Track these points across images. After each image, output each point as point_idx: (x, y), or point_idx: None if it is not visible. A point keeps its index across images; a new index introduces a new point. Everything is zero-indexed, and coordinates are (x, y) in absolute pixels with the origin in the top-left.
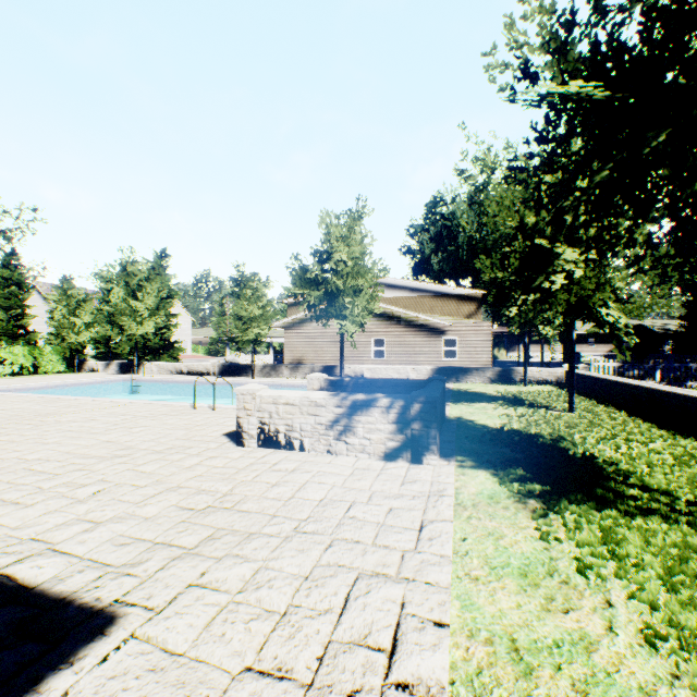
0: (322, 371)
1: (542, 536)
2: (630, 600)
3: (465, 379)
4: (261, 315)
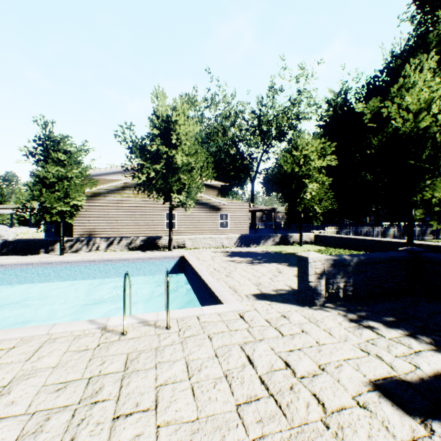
0: (145, 243)
1: None
2: None
3: (261, 243)
4: (77, 183)
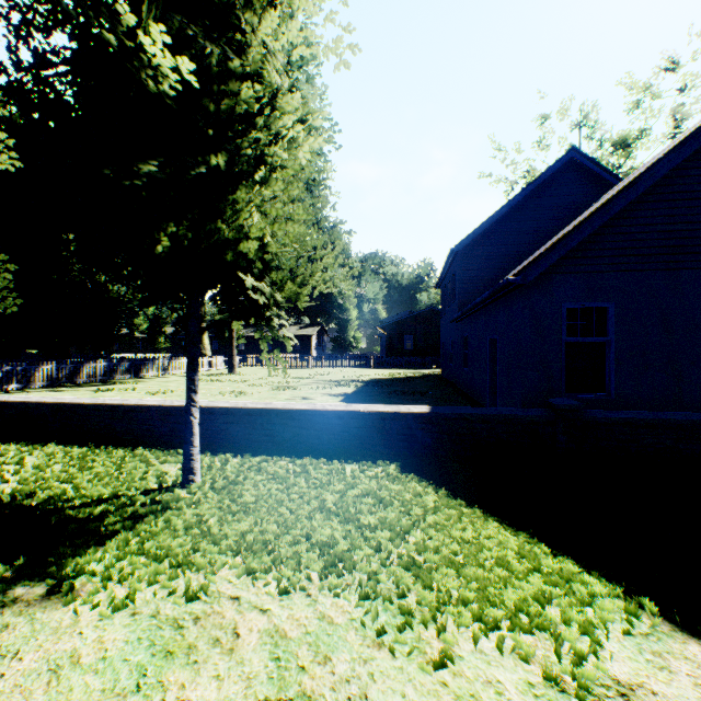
0: None
1: (119, 605)
2: (236, 583)
3: None
4: None
